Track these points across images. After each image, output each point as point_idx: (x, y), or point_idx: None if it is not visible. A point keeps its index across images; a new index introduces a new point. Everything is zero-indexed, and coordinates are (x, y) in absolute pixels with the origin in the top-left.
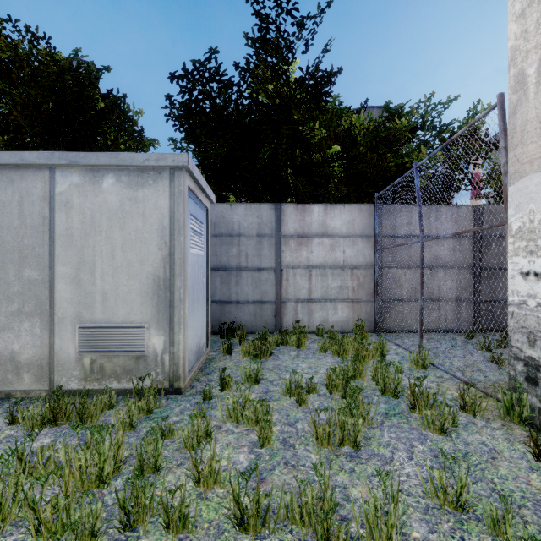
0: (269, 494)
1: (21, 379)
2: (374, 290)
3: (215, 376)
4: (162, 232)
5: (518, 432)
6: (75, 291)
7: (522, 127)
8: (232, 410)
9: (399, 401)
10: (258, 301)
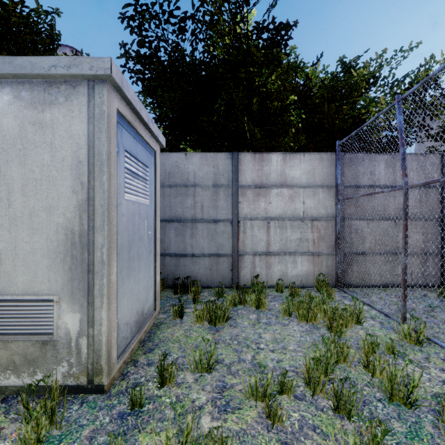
0: None
1: None
2: (336, 243)
3: (157, 355)
4: (78, 169)
5: None
6: None
7: None
8: None
9: (417, 413)
10: (214, 254)
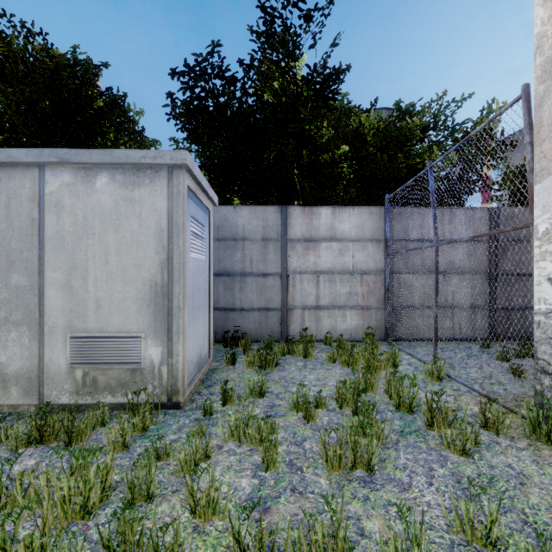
0: (273, 531)
1: (8, 393)
2: (385, 296)
3: (217, 389)
4: (160, 235)
5: (547, 453)
6: (66, 298)
7: (550, 120)
8: (234, 428)
9: (414, 417)
10: (263, 308)
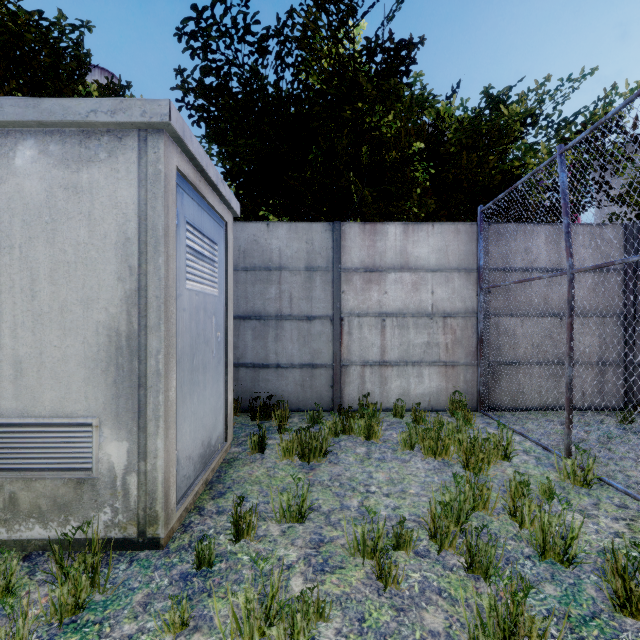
0: None
1: None
2: (478, 348)
3: (230, 501)
4: (125, 249)
5: None
6: None
7: None
8: (243, 617)
9: (576, 573)
10: (307, 364)
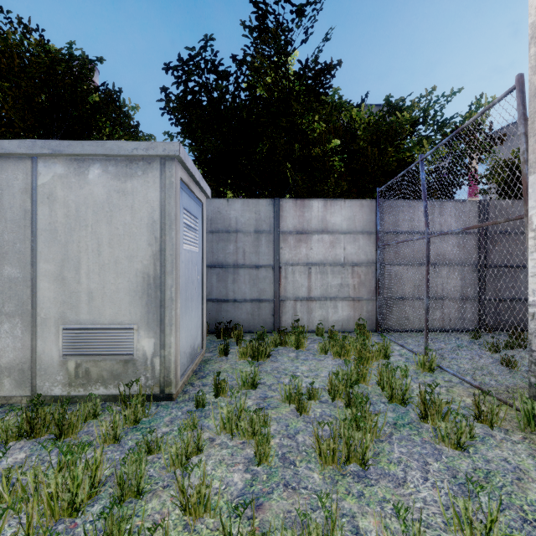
0: (266, 532)
1: (1, 385)
2: (376, 288)
3: (209, 380)
4: (152, 227)
5: None
6: (59, 290)
7: None
8: (226, 420)
9: (407, 408)
10: (255, 299)
